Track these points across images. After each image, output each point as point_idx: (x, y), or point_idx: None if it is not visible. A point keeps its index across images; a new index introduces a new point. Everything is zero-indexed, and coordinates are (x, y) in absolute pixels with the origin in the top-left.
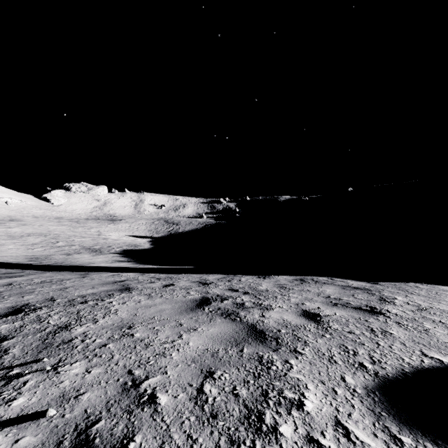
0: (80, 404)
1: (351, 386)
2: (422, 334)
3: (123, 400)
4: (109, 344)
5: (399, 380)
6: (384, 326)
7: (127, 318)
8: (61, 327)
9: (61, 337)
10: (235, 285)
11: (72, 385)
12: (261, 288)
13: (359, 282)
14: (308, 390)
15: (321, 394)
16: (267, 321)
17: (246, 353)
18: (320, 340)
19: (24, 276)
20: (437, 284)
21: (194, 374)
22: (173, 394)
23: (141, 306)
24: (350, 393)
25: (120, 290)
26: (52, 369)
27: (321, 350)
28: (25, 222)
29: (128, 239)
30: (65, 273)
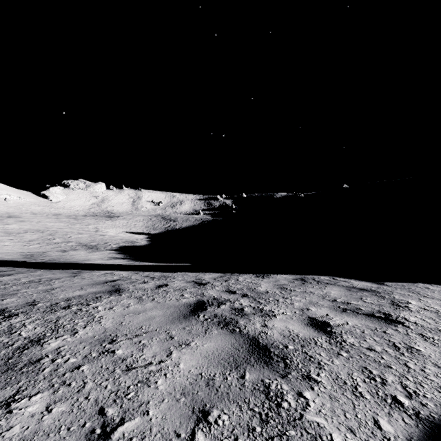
0: None
1: (390, 436)
2: None
3: None
4: (84, 365)
5: None
6: (407, 340)
7: (110, 329)
8: (33, 340)
9: (29, 354)
10: (233, 285)
11: (22, 434)
12: (260, 289)
13: (364, 282)
14: None
15: None
16: (271, 333)
17: (249, 380)
18: (337, 361)
19: (13, 275)
20: None
21: (184, 416)
22: None
23: (129, 312)
24: None
25: (109, 291)
26: (4, 406)
27: (341, 376)
28: (23, 218)
29: (125, 235)
30: (57, 271)
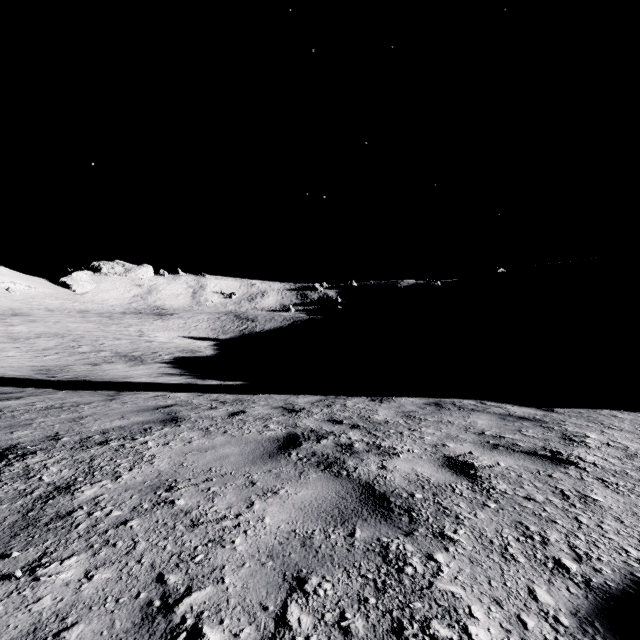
0: None
1: (548, 609)
2: None
3: None
4: (132, 519)
5: (630, 596)
6: (581, 486)
7: (167, 471)
8: (60, 487)
9: (55, 505)
10: (338, 413)
11: (55, 606)
12: (377, 417)
13: (524, 408)
14: (474, 621)
15: (499, 629)
16: (391, 477)
17: (360, 538)
18: (482, 514)
19: (23, 399)
20: None
21: (272, 584)
22: (232, 628)
23: (191, 449)
24: (550, 625)
25: (162, 421)
26: (28, 572)
27: (486, 533)
28: (34, 317)
29: (182, 341)
30: (85, 393)
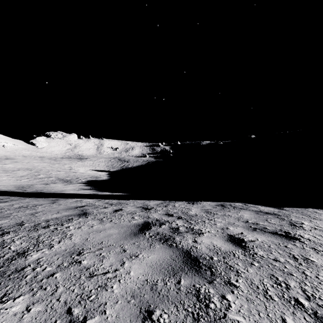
0: None
1: None
2: None
3: None
4: (57, 273)
5: None
6: (303, 253)
7: (78, 244)
8: (19, 253)
9: (15, 264)
10: (170, 210)
11: None
12: (191, 212)
13: (268, 207)
14: None
15: None
16: (200, 247)
17: (184, 285)
18: (251, 269)
19: (8, 202)
20: None
21: (133, 315)
22: None
23: (92, 230)
24: None
25: (78, 214)
26: None
27: (254, 282)
28: (17, 160)
29: (91, 172)
30: (40, 199)
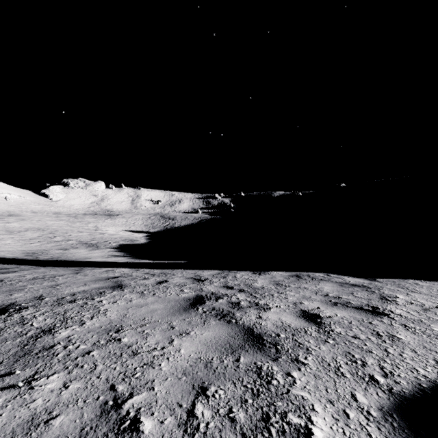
0: (50, 432)
1: (364, 406)
2: (432, 339)
3: (101, 426)
4: (93, 351)
5: (417, 398)
6: (390, 329)
7: (115, 320)
8: (45, 330)
9: (42, 342)
10: (230, 281)
11: (45, 405)
12: (257, 285)
13: (356, 278)
14: (315, 413)
15: (331, 418)
16: (265, 323)
17: (243, 362)
18: (324, 347)
19: (17, 272)
20: (436, 281)
21: (185, 391)
22: (159, 418)
23: (132, 305)
24: (364, 416)
25: (112, 287)
26: (26, 384)
27: (326, 359)
28: (24, 217)
29: (125, 233)
30: (59, 268)
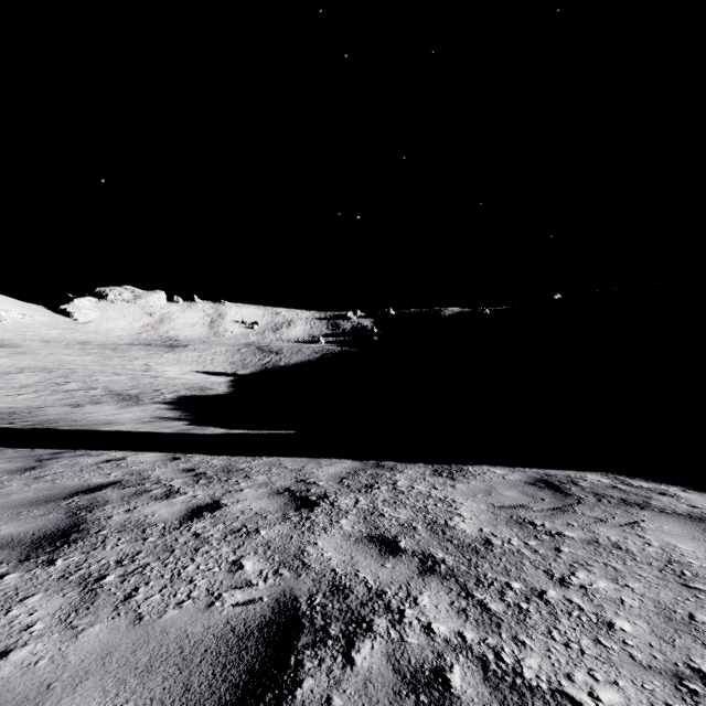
0: None
1: None
2: None
3: None
4: None
5: None
6: None
7: None
8: None
9: None
10: (386, 510)
11: None
12: (463, 526)
13: None
14: None
15: None
16: None
17: None
18: None
19: None
20: None
21: None
22: None
23: None
24: None
25: (37, 540)
26: None
27: None
28: (24, 349)
29: (195, 377)
30: (10, 454)
